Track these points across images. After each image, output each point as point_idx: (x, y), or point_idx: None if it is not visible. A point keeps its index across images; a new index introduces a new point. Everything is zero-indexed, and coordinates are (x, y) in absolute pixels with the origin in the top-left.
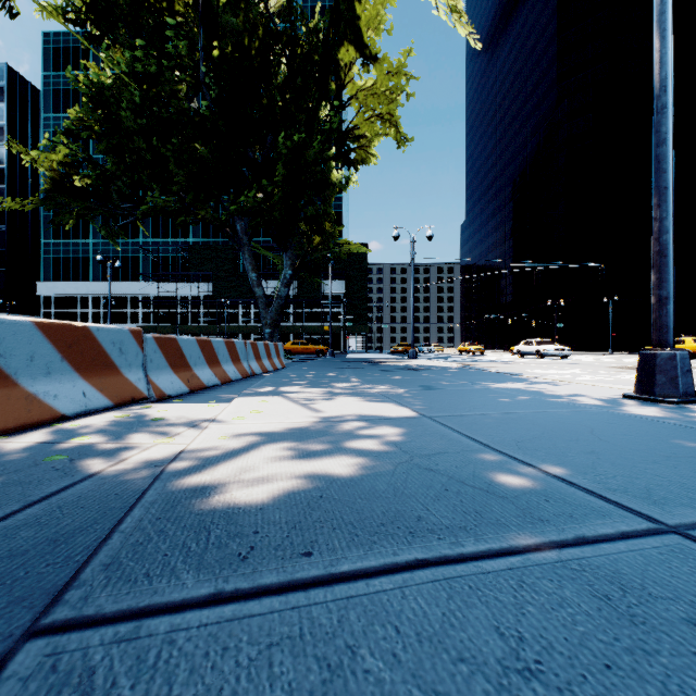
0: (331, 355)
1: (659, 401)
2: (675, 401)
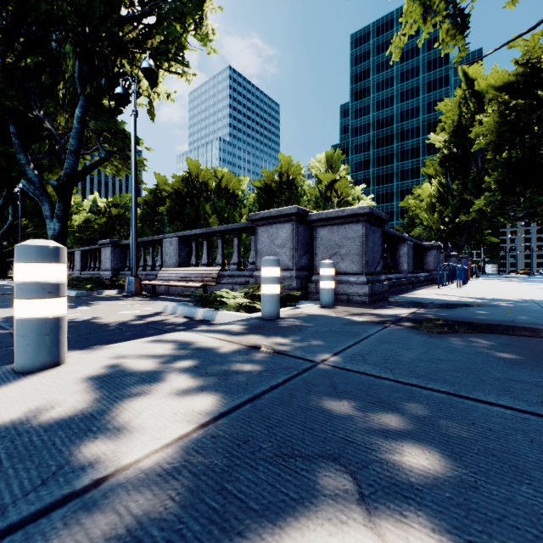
0: (481, 274)
1: (529, 276)
2: (530, 276)
